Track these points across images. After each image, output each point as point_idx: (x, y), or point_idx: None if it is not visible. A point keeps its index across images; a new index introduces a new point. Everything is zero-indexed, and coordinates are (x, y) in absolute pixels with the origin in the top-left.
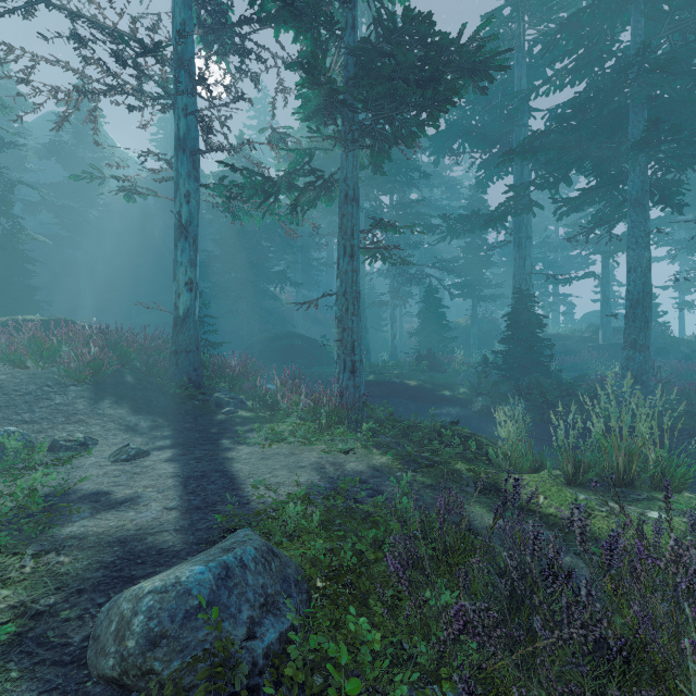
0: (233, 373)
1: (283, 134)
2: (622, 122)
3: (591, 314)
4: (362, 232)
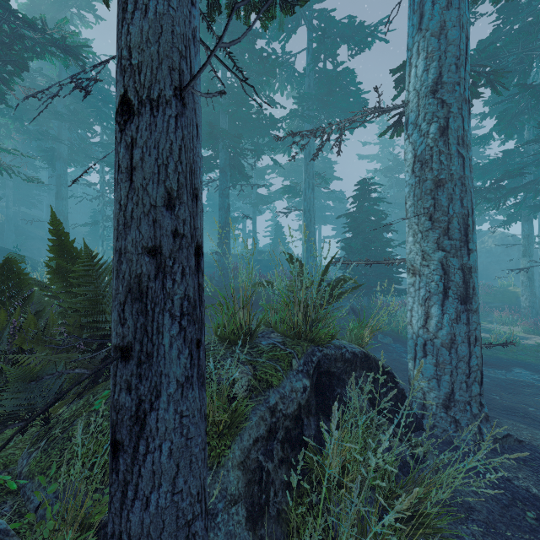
0: None
1: None
2: (219, 121)
3: (267, 245)
4: (65, 159)
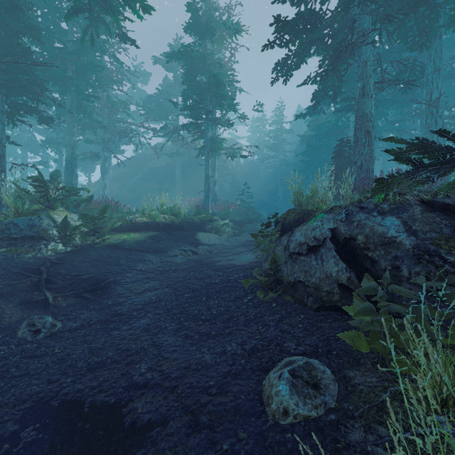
0: (220, 208)
1: (244, 116)
2: None
3: None
4: None
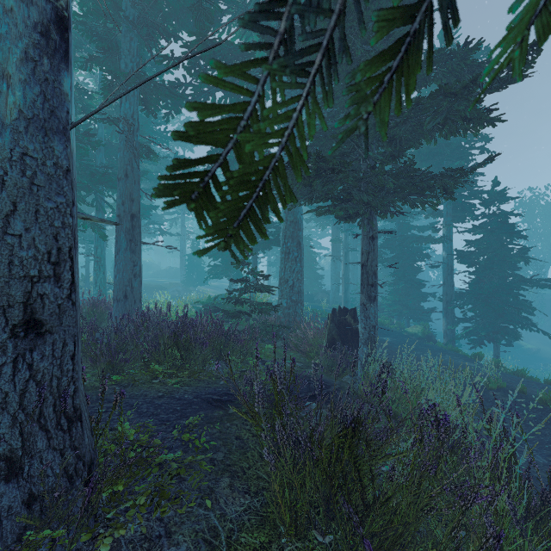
0: None
1: None
2: None
3: None
4: None
